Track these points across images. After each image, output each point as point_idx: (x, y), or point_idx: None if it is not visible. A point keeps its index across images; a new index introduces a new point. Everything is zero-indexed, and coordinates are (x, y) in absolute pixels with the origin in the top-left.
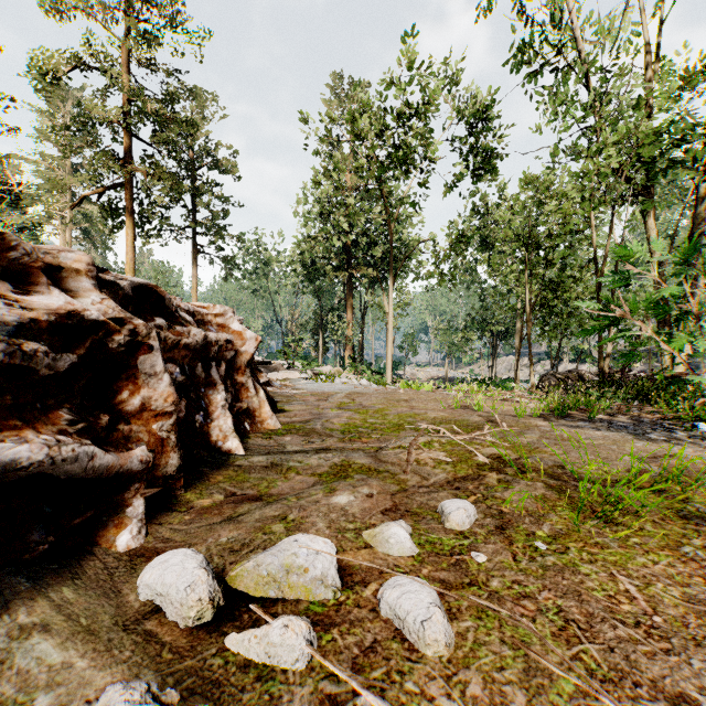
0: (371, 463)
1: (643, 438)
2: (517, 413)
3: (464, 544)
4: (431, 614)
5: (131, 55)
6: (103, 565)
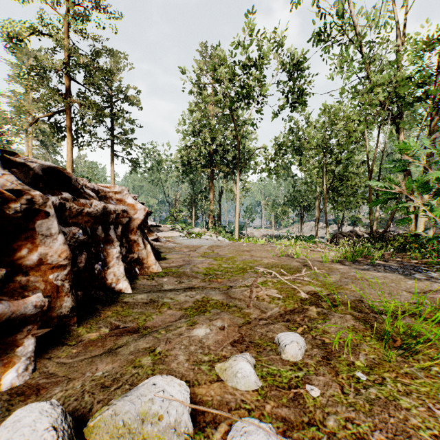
0: (223, 299)
1: (411, 277)
2: (323, 259)
3: (299, 376)
4: None
5: (70, 27)
6: None
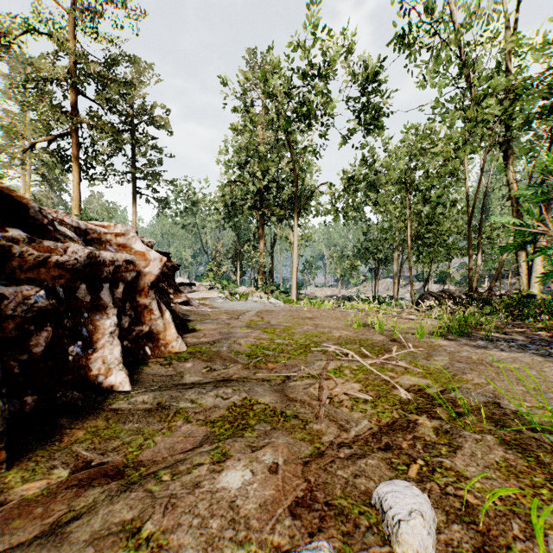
0: (276, 403)
1: (552, 360)
2: (419, 332)
3: None
4: None
5: (77, 24)
6: None
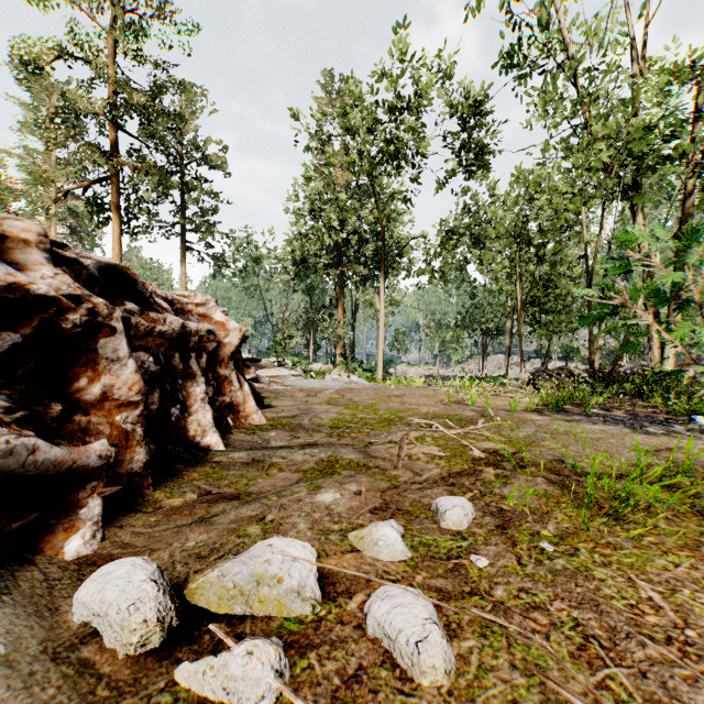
0: (360, 459)
1: (641, 432)
2: (511, 407)
3: (463, 546)
4: (428, 634)
5: (118, 46)
6: (43, 576)
